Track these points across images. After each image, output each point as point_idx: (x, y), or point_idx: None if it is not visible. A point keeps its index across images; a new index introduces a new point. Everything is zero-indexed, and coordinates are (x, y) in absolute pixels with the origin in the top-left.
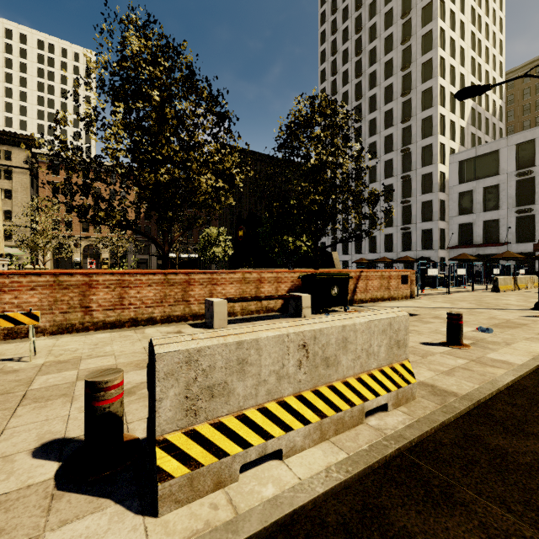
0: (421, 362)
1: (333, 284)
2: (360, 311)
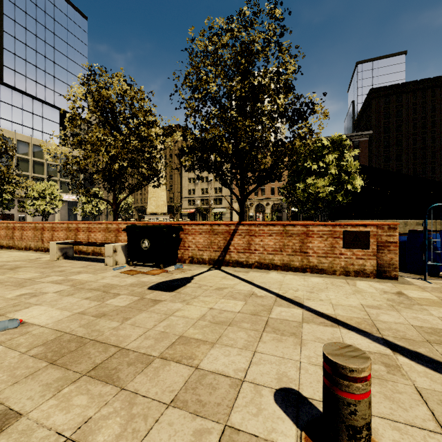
0: None
1: (144, 236)
2: (167, 271)
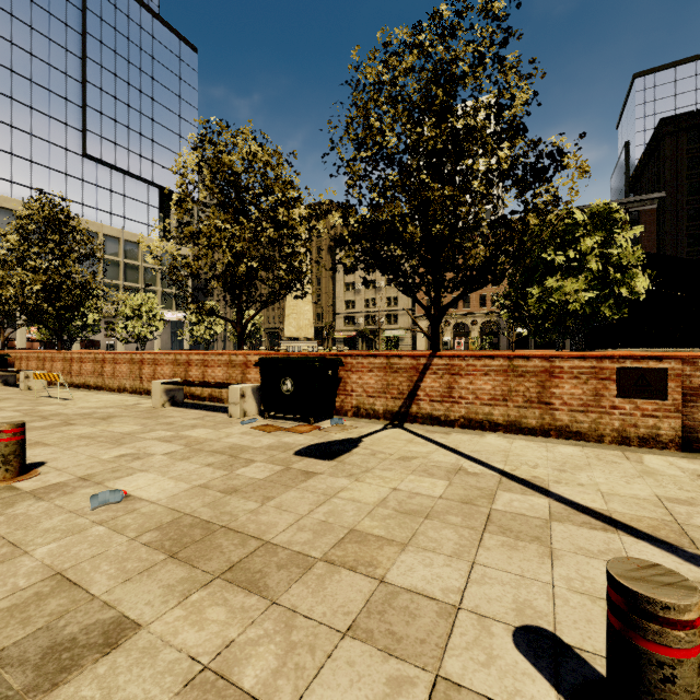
0: None
1: (285, 374)
2: (320, 429)
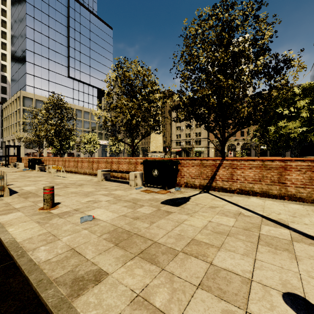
0: (25, 201)
1: (154, 167)
2: (170, 192)
